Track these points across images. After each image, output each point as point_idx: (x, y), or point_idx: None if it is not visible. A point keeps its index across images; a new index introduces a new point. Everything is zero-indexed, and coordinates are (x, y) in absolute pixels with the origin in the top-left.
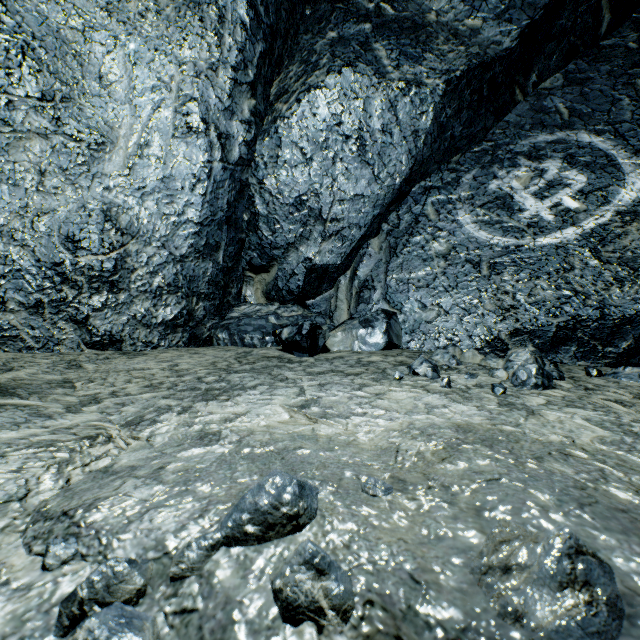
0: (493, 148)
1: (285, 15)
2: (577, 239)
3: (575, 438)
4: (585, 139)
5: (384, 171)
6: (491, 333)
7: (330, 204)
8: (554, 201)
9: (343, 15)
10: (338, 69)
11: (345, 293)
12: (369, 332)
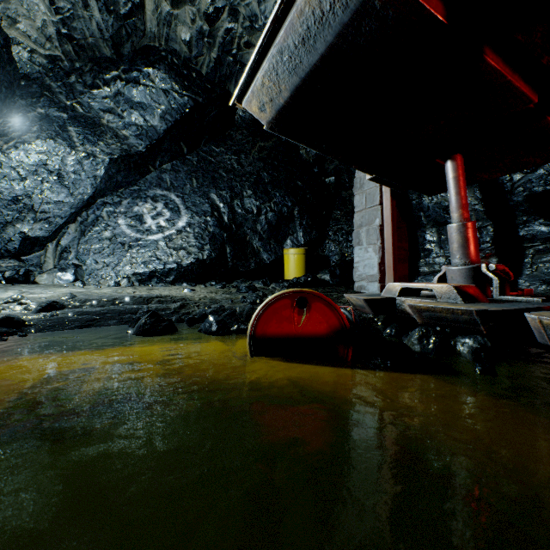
0: (139, 190)
1: (5, 90)
2: (162, 238)
3: (103, 292)
4: (173, 198)
5: (77, 191)
6: (126, 274)
7: (40, 204)
8: (158, 222)
9: (49, 103)
10: (45, 139)
11: (52, 253)
12: (64, 274)
